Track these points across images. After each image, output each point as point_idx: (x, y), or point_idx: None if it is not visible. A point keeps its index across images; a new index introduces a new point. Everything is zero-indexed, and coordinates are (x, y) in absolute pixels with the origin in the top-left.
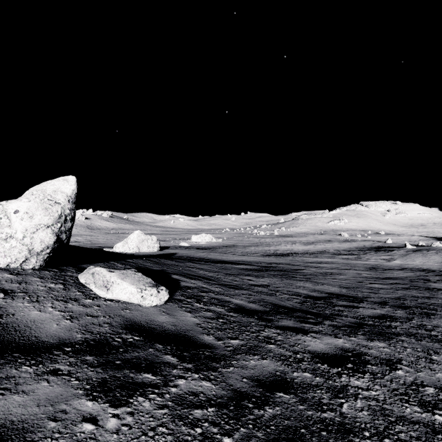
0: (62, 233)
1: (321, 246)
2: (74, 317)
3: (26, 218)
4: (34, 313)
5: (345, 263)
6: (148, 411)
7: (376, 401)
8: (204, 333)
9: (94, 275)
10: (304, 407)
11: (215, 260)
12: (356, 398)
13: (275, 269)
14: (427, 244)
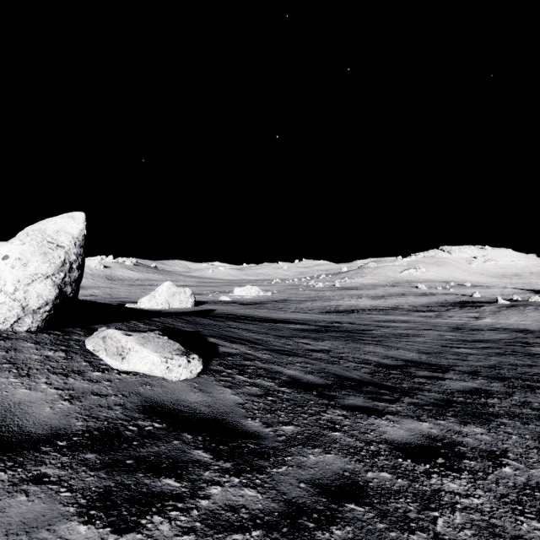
0: (66, 285)
1: (393, 300)
2: (76, 397)
3: (18, 266)
4: (20, 392)
5: (423, 322)
6: (167, 538)
7: (481, 513)
8: (248, 417)
9: (106, 340)
10: (384, 526)
11: (262, 318)
12: (454, 510)
13: (337, 330)
14: (523, 299)
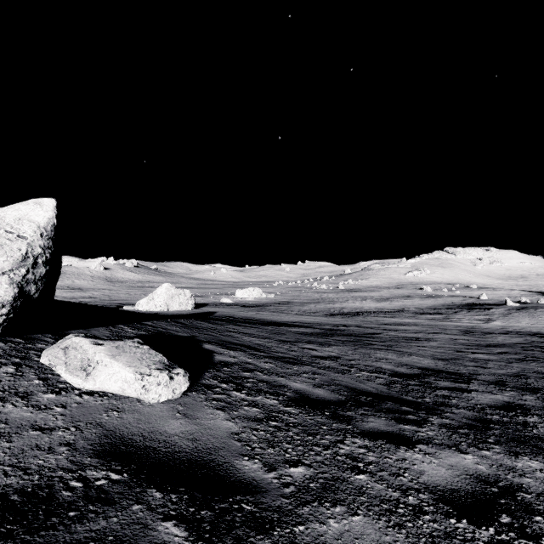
0: (29, 283)
1: (398, 303)
2: (5, 433)
3: None
4: None
5: (432, 325)
6: None
7: None
8: (244, 455)
9: (68, 351)
10: None
11: (265, 321)
12: None
13: (343, 333)
14: (531, 301)
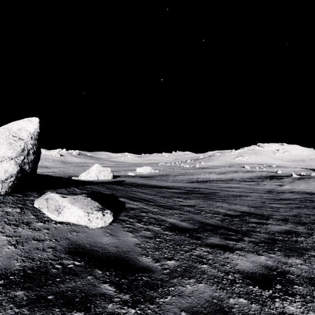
0: (25, 164)
1: (230, 175)
2: (20, 242)
3: None
4: None
5: (249, 188)
6: None
7: None
8: (143, 254)
9: (48, 201)
10: None
11: (153, 186)
12: None
13: (198, 192)
14: (306, 174)
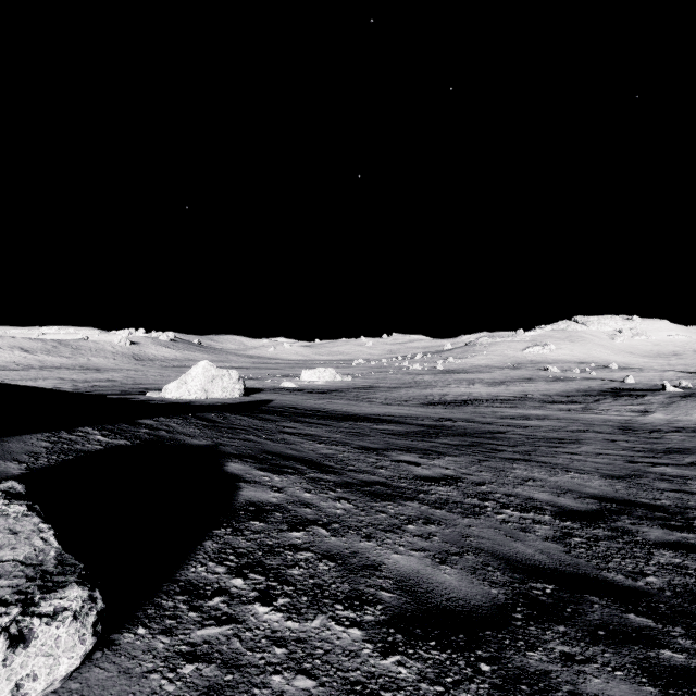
0: None
1: (517, 388)
2: None
3: None
4: None
5: (570, 418)
6: None
7: None
8: None
9: None
10: None
11: (339, 414)
12: None
13: (452, 432)
14: (692, 385)
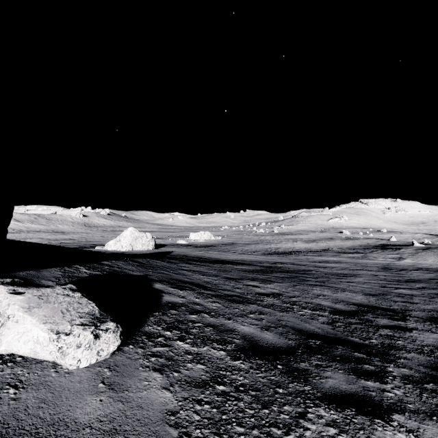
0: None
1: (323, 244)
2: None
3: None
4: None
5: (353, 262)
6: None
7: None
8: None
9: None
10: None
11: (213, 260)
12: None
13: (280, 270)
14: (432, 242)
